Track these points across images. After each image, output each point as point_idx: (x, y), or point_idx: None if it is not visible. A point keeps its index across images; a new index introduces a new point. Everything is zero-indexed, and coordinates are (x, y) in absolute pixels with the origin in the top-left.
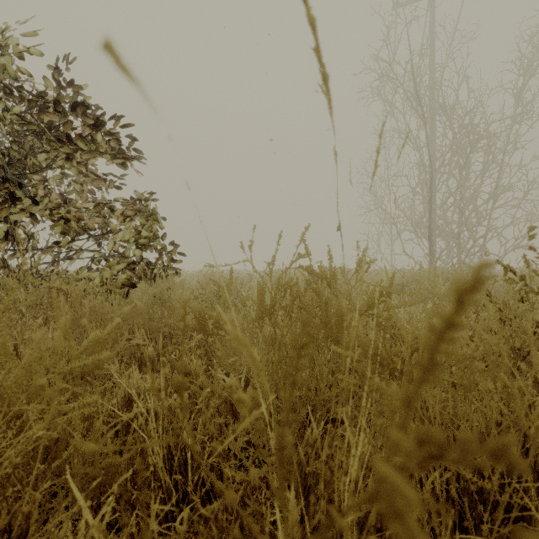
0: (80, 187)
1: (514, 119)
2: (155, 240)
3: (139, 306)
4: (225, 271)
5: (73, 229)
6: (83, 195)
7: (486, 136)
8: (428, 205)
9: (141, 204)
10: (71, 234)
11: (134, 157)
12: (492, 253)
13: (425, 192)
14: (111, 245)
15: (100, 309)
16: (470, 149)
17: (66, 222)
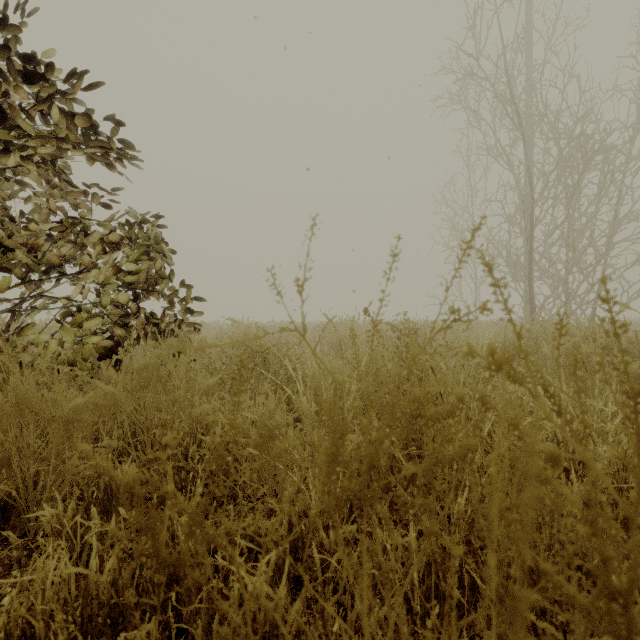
0: (46, 202)
1: (638, 128)
2: (161, 282)
3: (109, 393)
4: (269, 323)
5: (21, 263)
6: (42, 212)
7: (604, 149)
8: (526, 240)
9: (142, 229)
10: (15, 271)
11: (124, 155)
12: None
13: (525, 222)
14: (79, 288)
15: (33, 401)
16: (584, 166)
17: (9, 253)
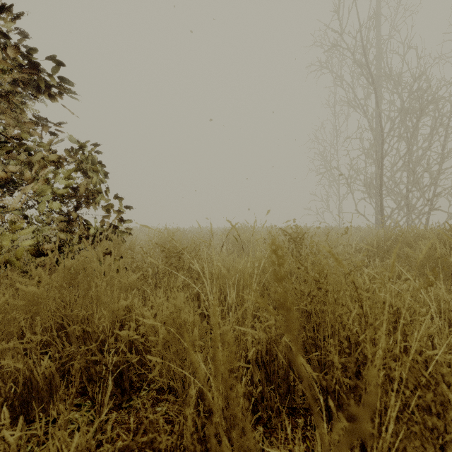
0: (3, 130)
1: None
2: (98, 195)
3: (30, 293)
4: (190, 228)
5: None
6: None
7: (436, 99)
8: (377, 167)
9: (83, 153)
10: None
11: (64, 90)
12: (446, 212)
13: (377, 154)
14: (18, 199)
15: None
16: (421, 112)
17: None
